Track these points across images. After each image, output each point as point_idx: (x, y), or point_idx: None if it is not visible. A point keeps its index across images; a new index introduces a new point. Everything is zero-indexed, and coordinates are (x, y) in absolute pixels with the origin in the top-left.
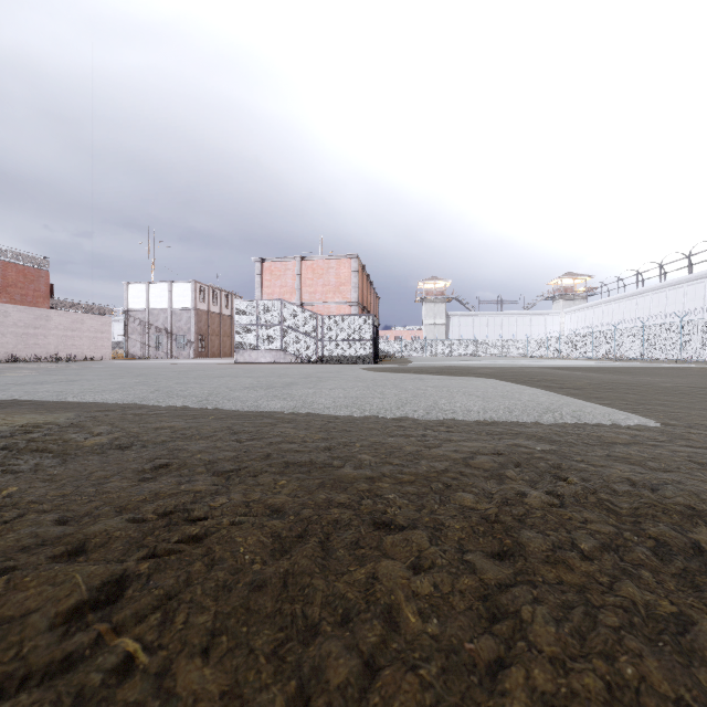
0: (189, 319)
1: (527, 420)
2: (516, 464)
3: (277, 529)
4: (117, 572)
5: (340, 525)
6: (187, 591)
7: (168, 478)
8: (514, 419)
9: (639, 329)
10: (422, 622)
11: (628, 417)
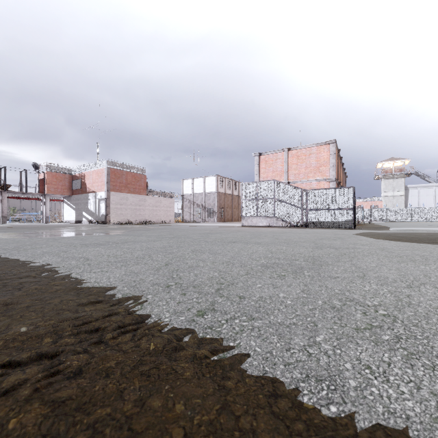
0: (214, 198)
1: None
2: None
3: None
4: None
5: None
6: None
7: None
8: None
9: None
10: None
11: None
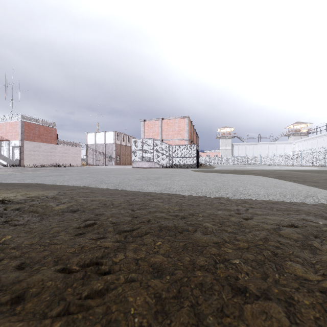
0: (112, 148)
1: (296, 201)
2: (313, 235)
3: (158, 290)
4: None
5: (205, 288)
6: None
7: (91, 235)
8: (288, 200)
9: None
10: None
11: None
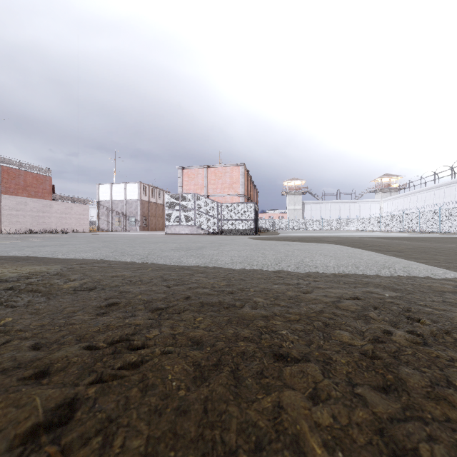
0: (137, 206)
1: (370, 273)
2: (374, 307)
3: (197, 359)
4: (70, 396)
5: (247, 356)
6: (124, 415)
7: (117, 314)
8: (360, 272)
9: (436, 211)
10: (328, 455)
11: (445, 271)
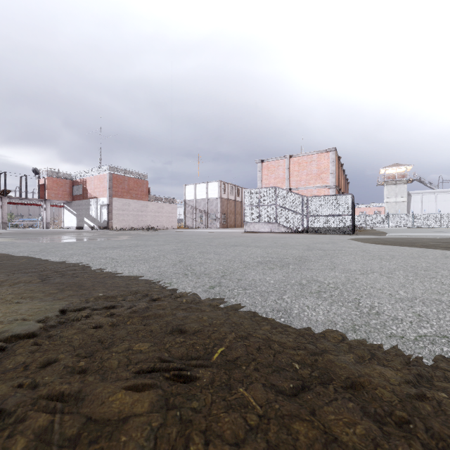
0: (217, 204)
1: None
2: None
3: None
4: None
5: None
6: None
7: None
8: None
9: None
10: None
11: None
